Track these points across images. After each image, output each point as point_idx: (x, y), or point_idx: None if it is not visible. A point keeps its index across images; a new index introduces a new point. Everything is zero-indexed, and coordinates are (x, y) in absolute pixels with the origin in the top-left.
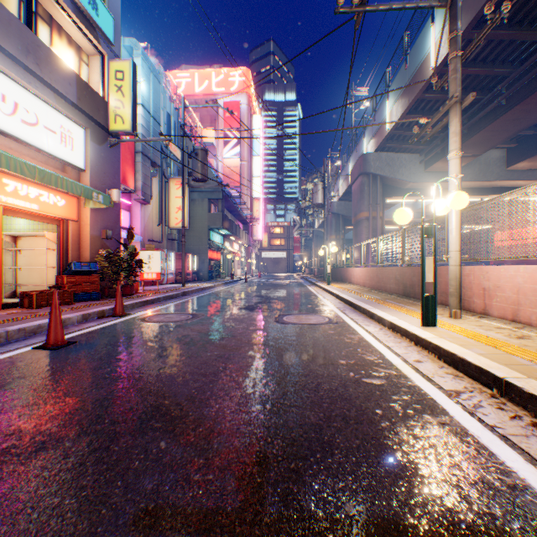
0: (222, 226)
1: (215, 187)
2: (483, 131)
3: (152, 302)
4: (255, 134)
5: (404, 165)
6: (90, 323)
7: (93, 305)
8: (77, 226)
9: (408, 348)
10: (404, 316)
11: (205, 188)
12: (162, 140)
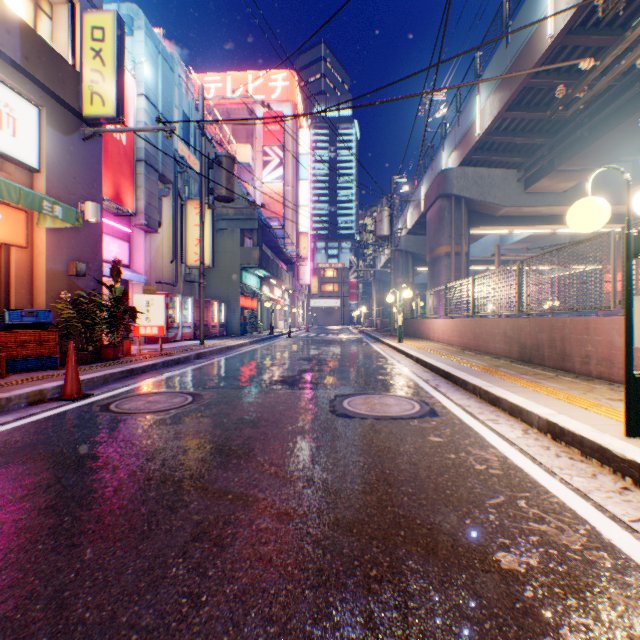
0: (258, 264)
1: (249, 214)
2: (613, 131)
3: (142, 371)
4: (302, 153)
5: (497, 184)
6: (3, 416)
7: (33, 380)
8: (26, 255)
9: (630, 499)
10: (562, 406)
11: (235, 215)
12: (160, 129)
